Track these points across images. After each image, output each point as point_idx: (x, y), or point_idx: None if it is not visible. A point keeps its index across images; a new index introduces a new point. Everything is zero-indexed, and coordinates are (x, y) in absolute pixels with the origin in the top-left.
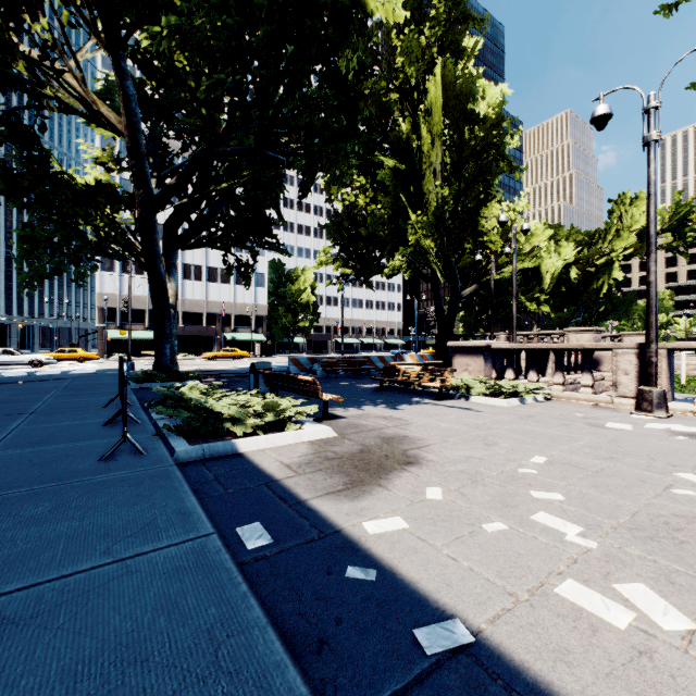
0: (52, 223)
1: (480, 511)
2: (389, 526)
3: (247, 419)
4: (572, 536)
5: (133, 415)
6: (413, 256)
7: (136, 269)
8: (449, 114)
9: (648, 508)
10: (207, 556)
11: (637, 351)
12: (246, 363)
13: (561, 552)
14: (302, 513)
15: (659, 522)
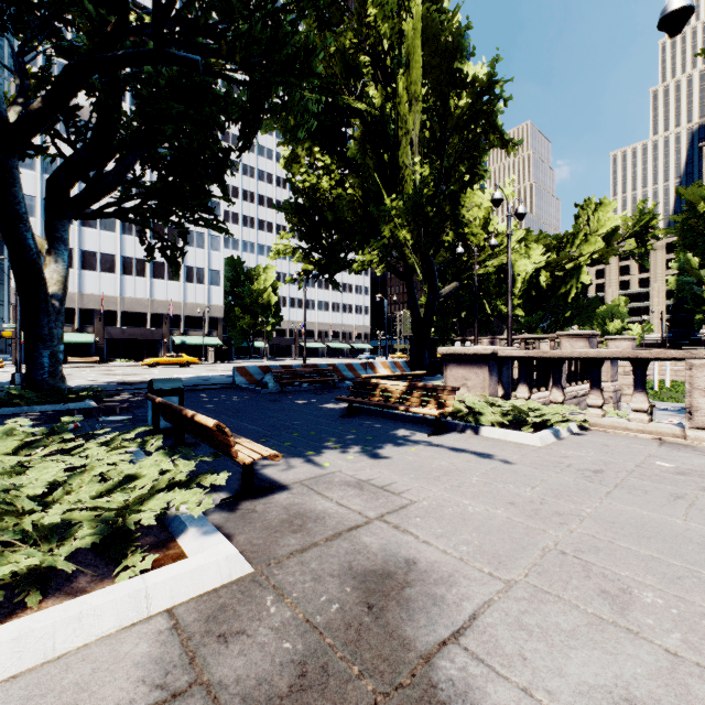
0: None
1: None
2: None
3: None
4: None
5: None
6: (386, 248)
7: None
8: (430, 75)
9: None
10: None
11: None
12: (191, 371)
13: None
14: None
15: None
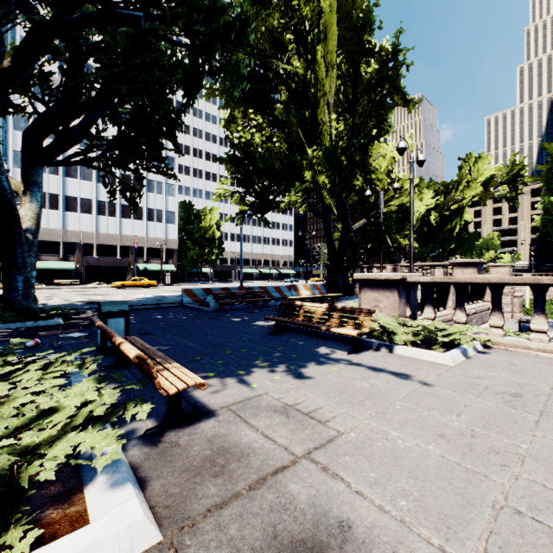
0: None
1: None
2: None
3: None
4: None
5: None
6: (307, 192)
7: (50, 204)
8: (344, 47)
9: None
10: None
11: None
12: (150, 292)
13: None
14: None
15: None
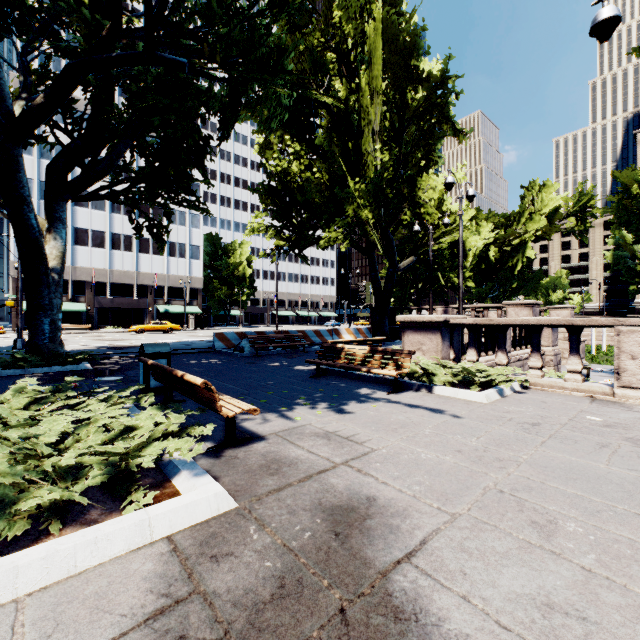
0: None
1: None
2: None
3: (26, 492)
4: None
5: None
6: (350, 226)
7: None
8: (390, 71)
9: None
10: None
11: None
12: (174, 337)
13: None
14: None
15: None
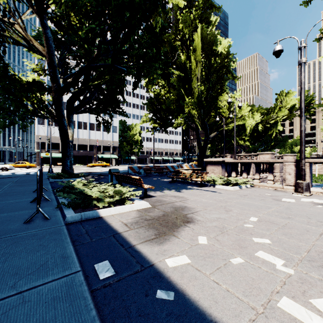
0: (10, 100)
1: (228, 251)
2: (180, 262)
3: (105, 198)
4: (279, 266)
5: (46, 197)
6: (187, 118)
7: (55, 123)
8: (204, 51)
9: (315, 247)
10: (73, 288)
11: (295, 163)
12: (108, 169)
13: (276, 277)
14: (132, 254)
15: (322, 256)
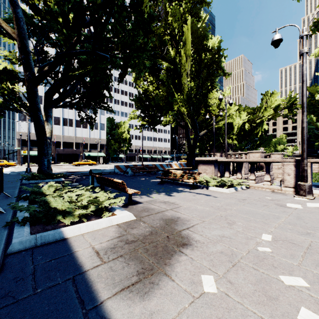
0: None
1: (252, 309)
2: None
3: (75, 210)
4: None
5: (0, 208)
6: (176, 115)
7: None
8: (194, 46)
9: None
10: None
11: (295, 163)
12: (94, 167)
13: None
14: None
15: None
